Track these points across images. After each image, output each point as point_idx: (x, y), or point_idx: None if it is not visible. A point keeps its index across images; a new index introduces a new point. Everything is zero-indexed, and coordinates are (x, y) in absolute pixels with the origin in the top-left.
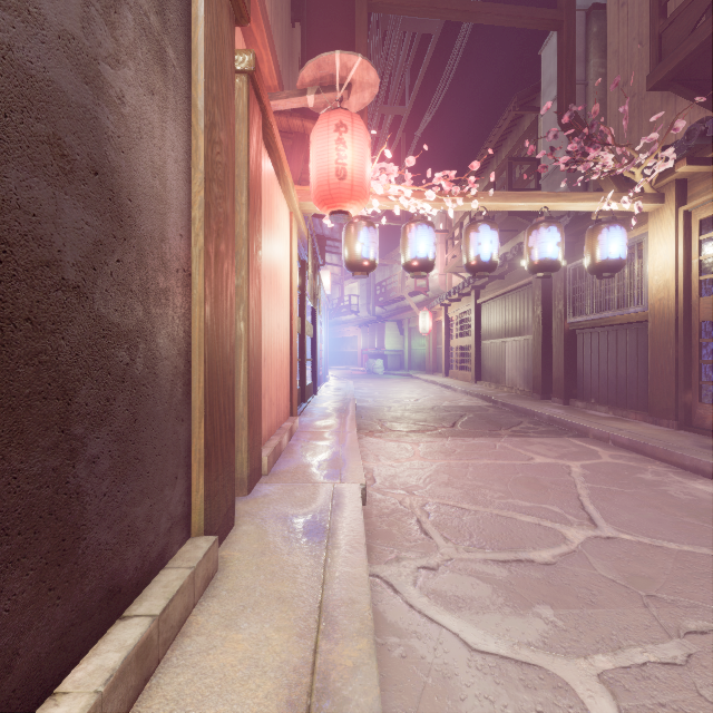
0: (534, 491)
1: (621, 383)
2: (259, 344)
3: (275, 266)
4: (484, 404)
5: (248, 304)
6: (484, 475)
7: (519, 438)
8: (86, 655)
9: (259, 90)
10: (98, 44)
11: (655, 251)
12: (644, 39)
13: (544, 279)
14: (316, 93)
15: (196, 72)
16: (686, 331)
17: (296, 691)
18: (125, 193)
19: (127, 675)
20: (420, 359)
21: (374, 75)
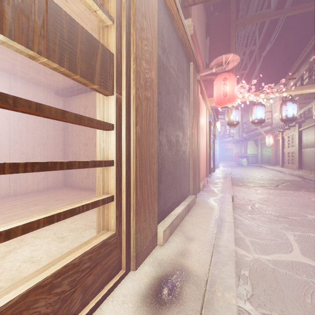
0: (302, 206)
1: None
2: (200, 153)
3: (202, 128)
4: (298, 180)
5: (198, 142)
6: (282, 200)
7: (309, 192)
8: (181, 203)
9: (200, 83)
10: (182, 105)
11: None
12: None
13: None
14: (216, 68)
15: (191, 95)
16: None
17: (216, 216)
18: (184, 127)
19: (188, 207)
20: (267, 158)
21: (238, 57)
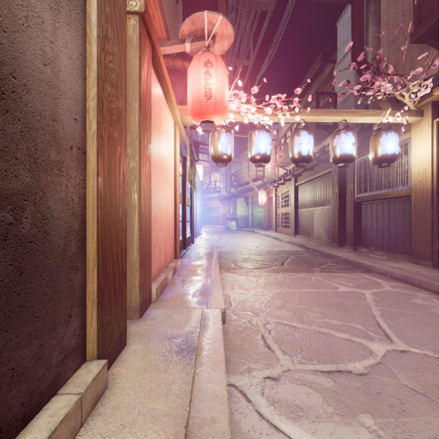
0: (342, 313)
1: (392, 237)
2: (149, 210)
3: (163, 157)
4: (301, 250)
5: (140, 181)
6: (306, 300)
7: (327, 273)
8: None
9: (148, 29)
10: None
11: (417, 149)
12: (406, 12)
13: (340, 169)
14: (192, 41)
15: None
16: (438, 202)
17: None
18: (8, 69)
19: None
20: (259, 221)
21: (231, 29)
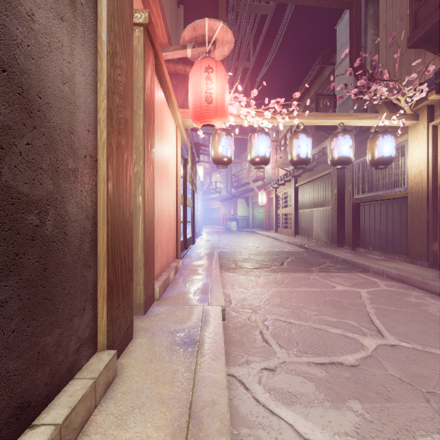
0: (338, 310)
1: (389, 237)
2: (152, 212)
3: (165, 160)
4: (300, 250)
5: (145, 184)
6: (303, 298)
7: (325, 273)
8: None
9: (152, 39)
10: None
11: (413, 151)
12: (403, 16)
13: (339, 170)
14: (193, 47)
15: (101, 13)
16: (434, 203)
17: None
18: (35, 91)
19: None
20: (259, 221)
21: (231, 35)
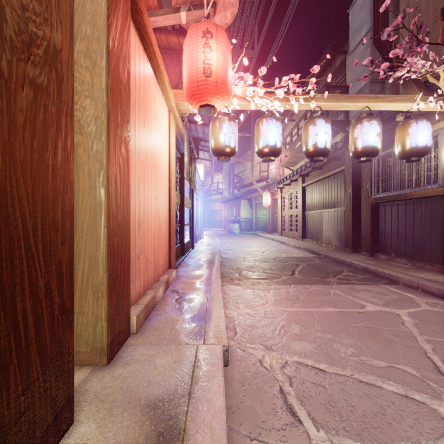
0: (381, 346)
1: (417, 242)
2: (126, 211)
3: (152, 148)
4: (310, 256)
5: (109, 170)
6: (330, 325)
7: (346, 285)
8: None
9: None
10: None
11: None
12: None
13: (354, 167)
14: (188, 10)
15: None
16: None
17: None
18: None
19: None
20: (263, 223)
21: None
